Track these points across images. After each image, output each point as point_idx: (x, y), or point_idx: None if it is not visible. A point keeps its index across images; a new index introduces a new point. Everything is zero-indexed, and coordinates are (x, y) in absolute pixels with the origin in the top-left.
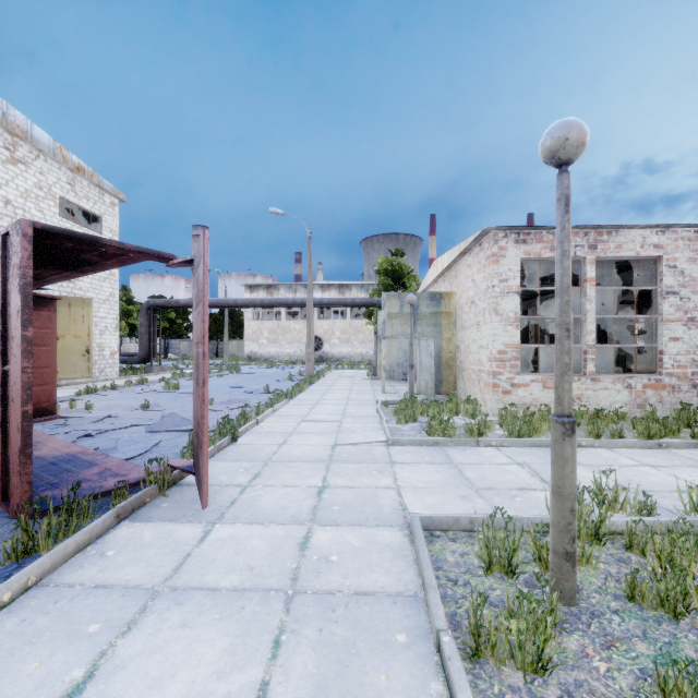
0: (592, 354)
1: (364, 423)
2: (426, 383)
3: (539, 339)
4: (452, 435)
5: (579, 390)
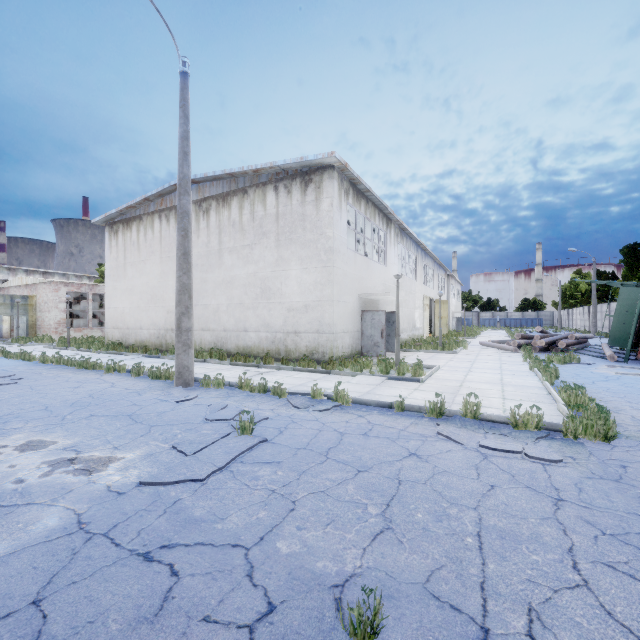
0: (91, 322)
1: (4, 345)
2: (22, 334)
3: (79, 315)
4: (45, 343)
5: (87, 332)
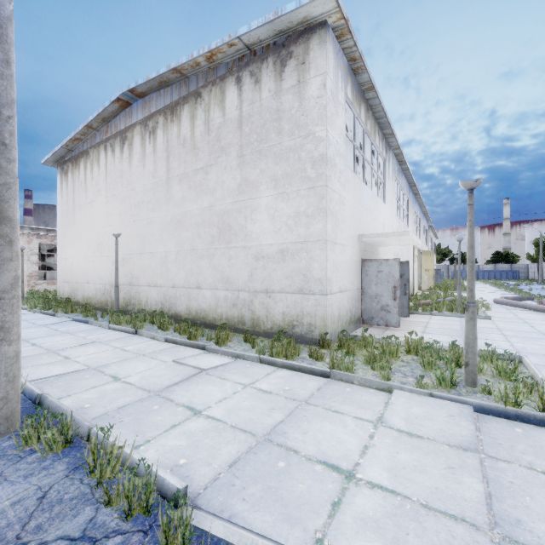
0: None
1: None
2: None
3: None
4: None
5: None
